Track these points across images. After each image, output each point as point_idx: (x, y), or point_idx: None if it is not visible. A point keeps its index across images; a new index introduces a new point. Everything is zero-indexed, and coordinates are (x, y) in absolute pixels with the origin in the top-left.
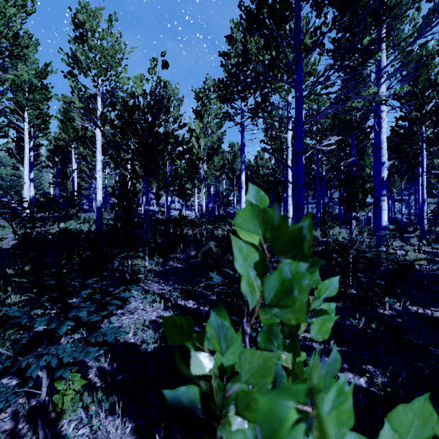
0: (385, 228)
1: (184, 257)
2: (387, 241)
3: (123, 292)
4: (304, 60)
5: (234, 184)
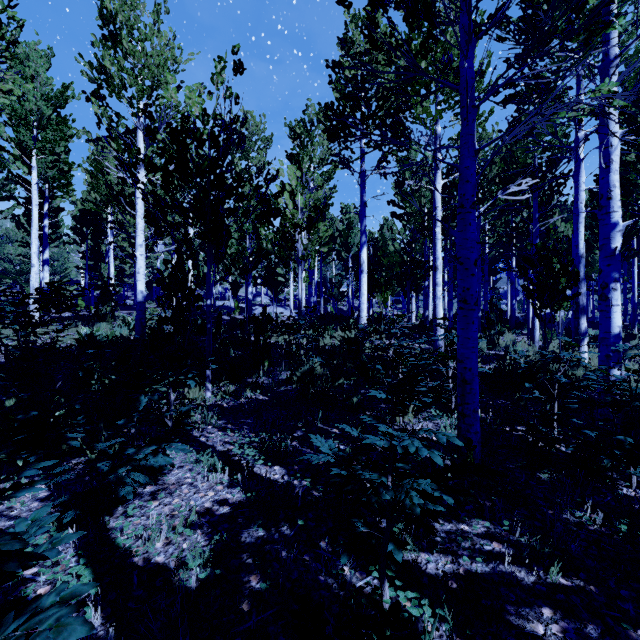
0: (617, 337)
1: (270, 383)
2: (620, 361)
3: (152, 456)
4: None
5: (348, 268)
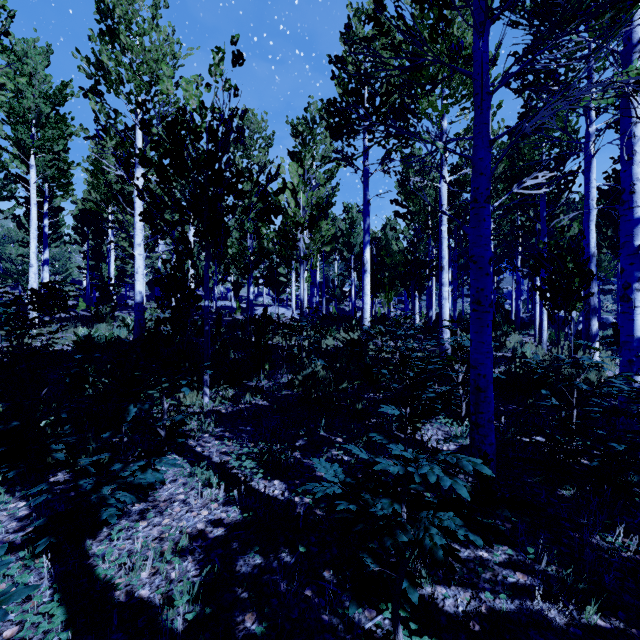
0: None
1: (270, 387)
2: None
3: (140, 472)
4: None
5: (351, 268)
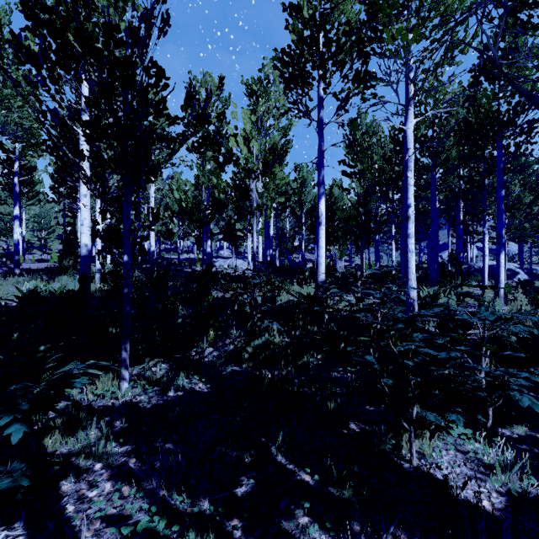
0: None
1: (213, 360)
2: None
3: None
4: None
5: (302, 223)
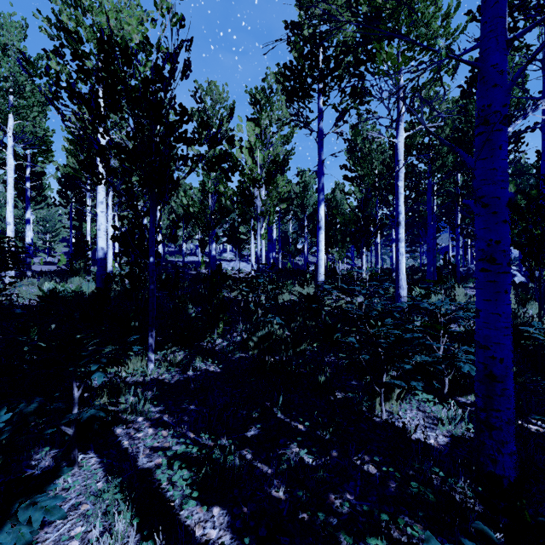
0: None
1: (224, 348)
2: None
3: None
4: (433, 5)
5: (304, 226)
